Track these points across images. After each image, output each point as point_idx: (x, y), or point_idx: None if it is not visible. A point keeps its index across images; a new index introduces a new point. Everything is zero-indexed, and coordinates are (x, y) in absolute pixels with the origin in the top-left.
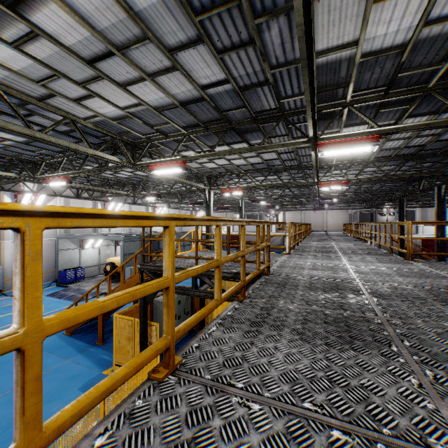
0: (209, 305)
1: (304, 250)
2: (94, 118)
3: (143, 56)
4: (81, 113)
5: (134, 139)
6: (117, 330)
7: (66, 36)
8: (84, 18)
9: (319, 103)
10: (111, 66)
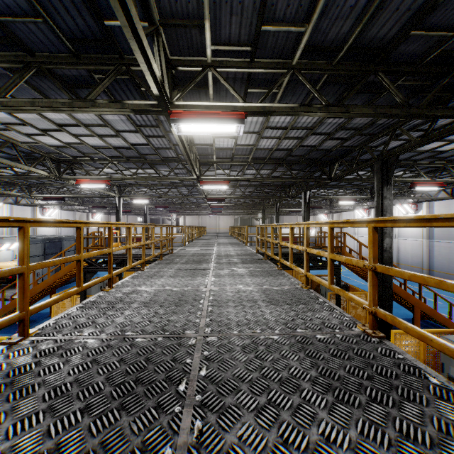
0: (151, 256)
1: (195, 244)
2: (34, 144)
3: (99, 129)
4: (23, 139)
5: (60, 157)
6: (55, 307)
7: (52, 115)
8: (71, 114)
9: (200, 158)
10: (73, 128)
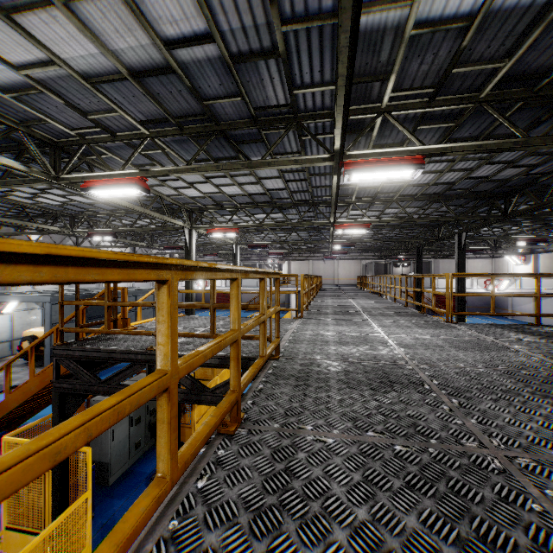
0: (132, 514)
1: (321, 312)
2: None
3: None
4: None
5: (57, 136)
6: None
7: None
8: None
9: None
10: None
